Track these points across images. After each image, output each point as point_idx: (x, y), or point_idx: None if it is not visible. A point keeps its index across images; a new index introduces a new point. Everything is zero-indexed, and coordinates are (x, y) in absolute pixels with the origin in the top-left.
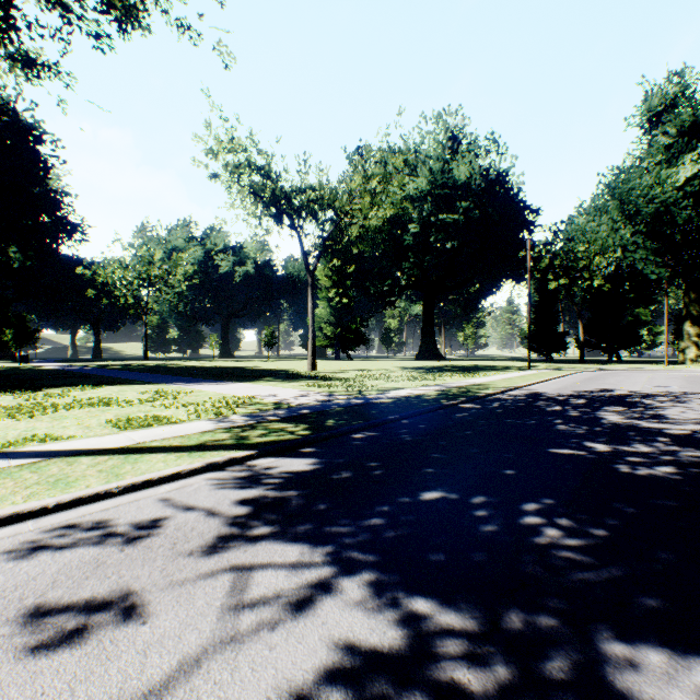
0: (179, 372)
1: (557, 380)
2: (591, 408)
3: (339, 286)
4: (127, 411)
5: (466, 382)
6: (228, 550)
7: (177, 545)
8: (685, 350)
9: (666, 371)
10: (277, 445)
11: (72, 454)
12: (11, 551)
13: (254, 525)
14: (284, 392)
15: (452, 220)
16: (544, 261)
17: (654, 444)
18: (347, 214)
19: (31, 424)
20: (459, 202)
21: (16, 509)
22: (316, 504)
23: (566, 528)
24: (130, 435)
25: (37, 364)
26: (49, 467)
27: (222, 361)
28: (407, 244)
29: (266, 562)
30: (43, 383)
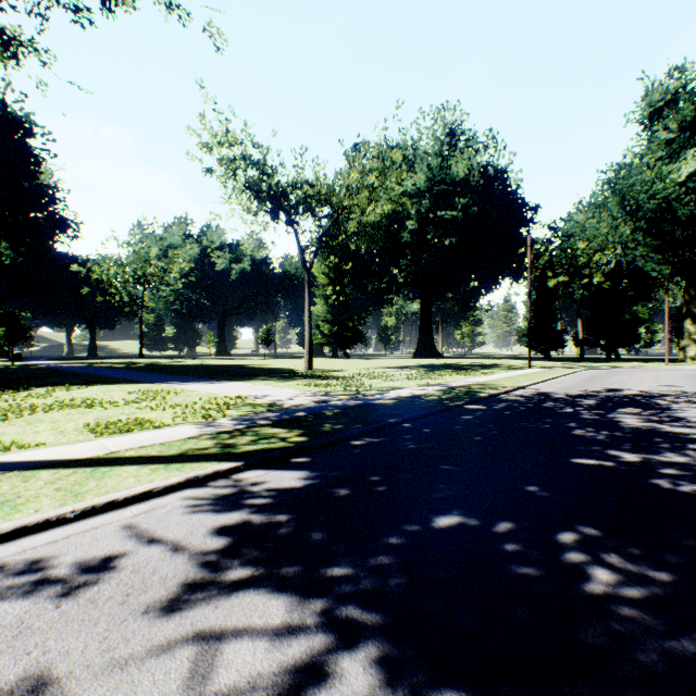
0: (173, 370)
1: (560, 378)
2: (604, 410)
3: (336, 283)
4: (109, 414)
5: (467, 381)
6: (194, 606)
7: (130, 597)
8: (685, 348)
9: (669, 369)
10: (267, 455)
11: (33, 466)
12: None
13: (231, 565)
14: (279, 391)
15: (450, 216)
16: (543, 259)
17: (687, 453)
18: (344, 210)
19: (0, 429)
20: (458, 199)
21: None
22: (309, 534)
23: (619, 570)
24: (105, 443)
25: (30, 362)
26: (0, 484)
27: (218, 359)
28: (405, 241)
29: (241, 626)
30: (29, 382)
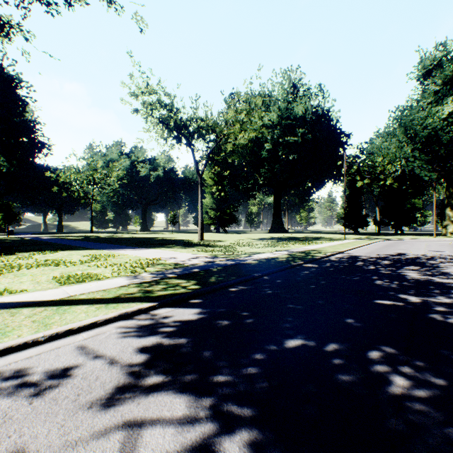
0: (112, 241)
1: (365, 246)
2: (395, 267)
3: (219, 184)
4: (70, 270)
5: (305, 248)
6: (123, 403)
7: (80, 396)
8: (446, 226)
9: (436, 240)
10: (173, 298)
11: (18, 306)
12: None
13: (149, 374)
14: (181, 255)
15: (293, 141)
16: (353, 168)
17: (451, 296)
18: (224, 136)
19: None
20: (298, 129)
21: None
22: (201, 352)
23: (411, 377)
24: (66, 289)
25: (19, 236)
26: None
27: (142, 234)
28: (263, 157)
29: (155, 417)
30: (18, 249)
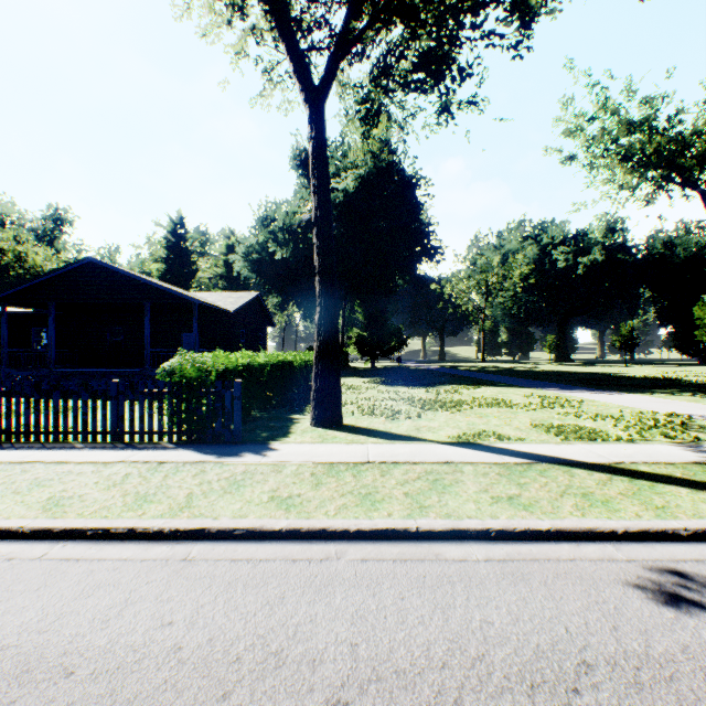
0: (532, 376)
1: None
2: None
3: None
4: (536, 416)
5: None
6: None
7: None
8: None
9: None
10: None
11: (552, 461)
12: (638, 587)
13: None
14: None
15: None
16: None
17: None
18: None
19: (465, 418)
20: None
21: (585, 524)
22: None
23: None
24: (589, 449)
25: (407, 364)
26: (550, 473)
27: (563, 365)
28: None
29: None
30: (429, 380)
